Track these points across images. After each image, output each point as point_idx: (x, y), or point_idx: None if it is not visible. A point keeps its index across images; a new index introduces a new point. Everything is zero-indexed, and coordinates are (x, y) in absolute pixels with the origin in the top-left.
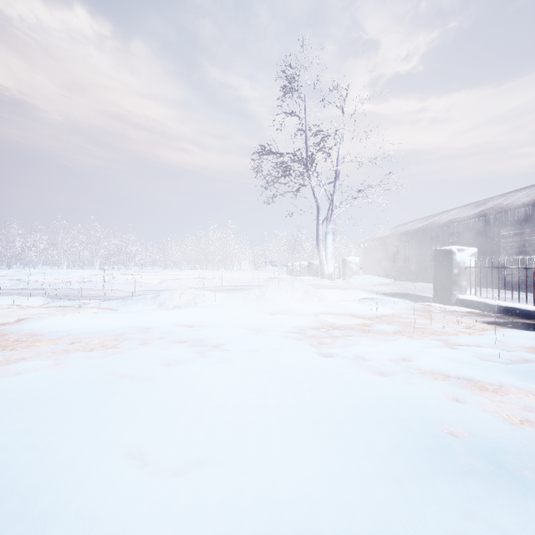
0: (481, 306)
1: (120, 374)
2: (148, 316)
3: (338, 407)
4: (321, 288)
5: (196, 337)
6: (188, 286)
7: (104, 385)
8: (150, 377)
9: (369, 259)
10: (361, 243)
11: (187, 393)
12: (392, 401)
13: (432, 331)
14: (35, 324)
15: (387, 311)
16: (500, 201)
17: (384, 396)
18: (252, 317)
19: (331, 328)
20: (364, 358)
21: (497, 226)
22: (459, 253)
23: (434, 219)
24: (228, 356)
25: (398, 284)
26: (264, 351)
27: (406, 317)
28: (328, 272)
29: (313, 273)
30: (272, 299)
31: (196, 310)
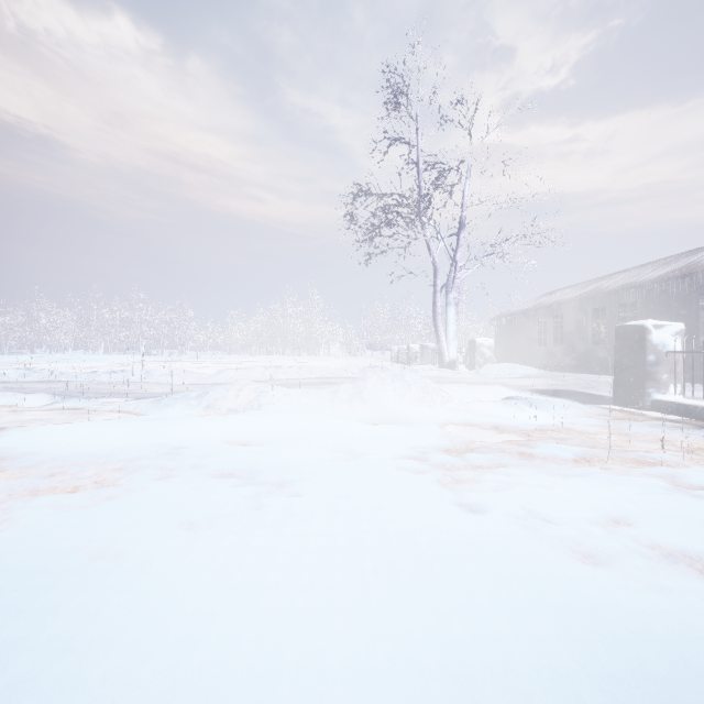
0: (695, 412)
1: (97, 552)
2: (184, 427)
3: (533, 675)
4: (442, 383)
5: (251, 466)
6: (255, 378)
7: (49, 585)
8: (148, 560)
9: (503, 341)
10: (493, 319)
11: (206, 613)
12: (649, 653)
13: (638, 458)
14: (12, 440)
15: (550, 420)
16: (697, 257)
17: (624, 635)
18: (342, 429)
19: (468, 449)
20: (542, 517)
21: (695, 294)
22: (656, 331)
23: (597, 285)
24: (299, 510)
25: (552, 376)
26: (362, 500)
27: (583, 430)
28: (450, 359)
29: (427, 360)
30: (372, 400)
31: (258, 417)
